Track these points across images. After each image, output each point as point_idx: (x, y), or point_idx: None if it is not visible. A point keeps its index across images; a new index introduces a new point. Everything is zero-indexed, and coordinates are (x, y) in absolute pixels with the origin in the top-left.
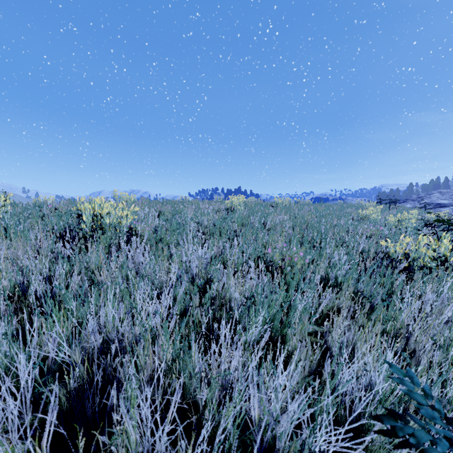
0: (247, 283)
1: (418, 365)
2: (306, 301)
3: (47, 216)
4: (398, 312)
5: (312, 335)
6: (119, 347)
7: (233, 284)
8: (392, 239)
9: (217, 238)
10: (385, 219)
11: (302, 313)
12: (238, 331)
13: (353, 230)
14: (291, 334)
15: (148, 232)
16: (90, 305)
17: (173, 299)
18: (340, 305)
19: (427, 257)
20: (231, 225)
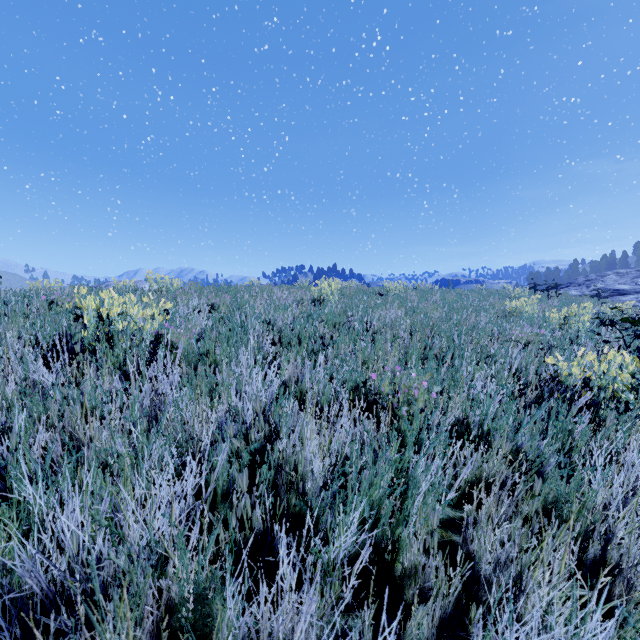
0: (336, 437)
1: (628, 592)
2: (433, 477)
3: (34, 314)
4: (586, 489)
5: (443, 527)
6: (86, 591)
7: (313, 435)
8: (561, 351)
9: (294, 352)
10: (543, 313)
11: (427, 493)
12: (312, 549)
13: (500, 333)
14: (410, 540)
15: (187, 342)
16: (34, 509)
17: (212, 466)
18: (488, 473)
19: (620, 385)
20: (318, 326)
